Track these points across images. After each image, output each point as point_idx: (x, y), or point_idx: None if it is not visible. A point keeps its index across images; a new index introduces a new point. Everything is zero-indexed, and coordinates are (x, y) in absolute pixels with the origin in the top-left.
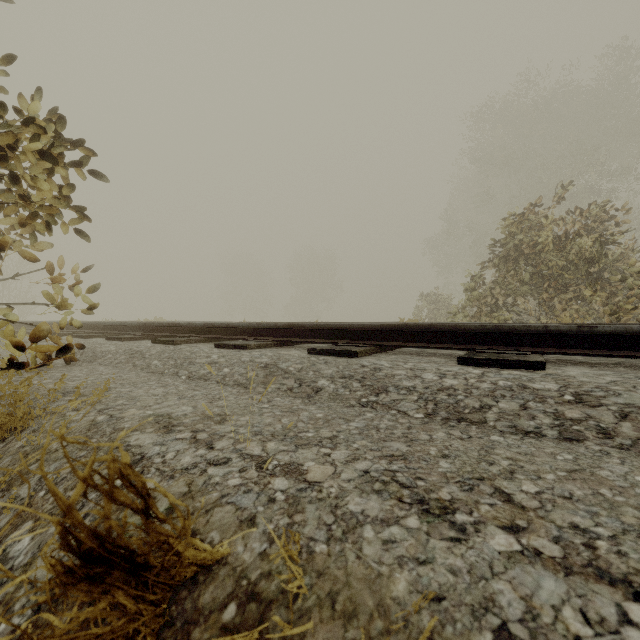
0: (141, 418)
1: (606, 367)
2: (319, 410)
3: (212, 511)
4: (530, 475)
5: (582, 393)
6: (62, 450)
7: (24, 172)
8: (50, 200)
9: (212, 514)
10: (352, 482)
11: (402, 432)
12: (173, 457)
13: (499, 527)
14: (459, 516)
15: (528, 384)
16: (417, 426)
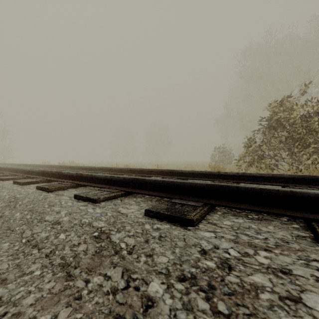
0: None
1: None
2: None
3: None
4: None
5: None
6: None
7: None
8: None
9: None
10: None
11: None
12: None
13: None
14: None
15: None
16: None
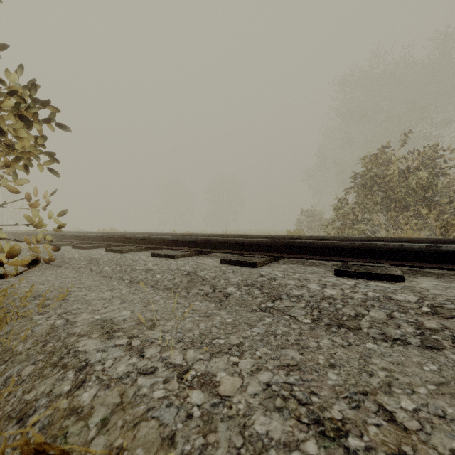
0: (90, 323)
1: (449, 278)
2: (229, 315)
3: (139, 425)
4: (405, 388)
5: (436, 305)
6: (25, 353)
7: (8, 127)
8: (28, 148)
9: (139, 429)
10: (257, 397)
11: (295, 339)
12: (111, 365)
13: (388, 454)
14: (351, 440)
15: (392, 296)
16: (306, 332)
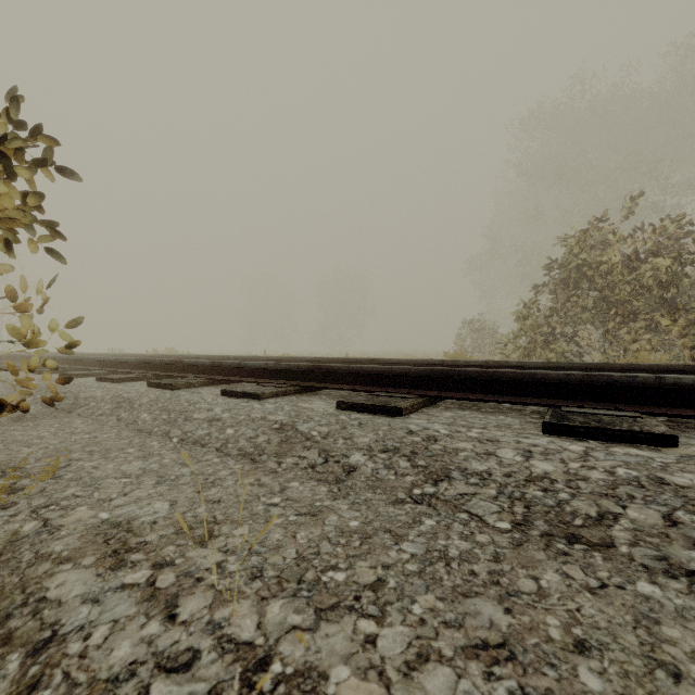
0: (85, 530)
1: None
2: (353, 511)
3: None
4: None
5: None
6: None
7: None
8: (10, 211)
9: None
10: None
11: (488, 570)
12: (102, 641)
13: None
14: None
15: (666, 476)
16: (508, 553)
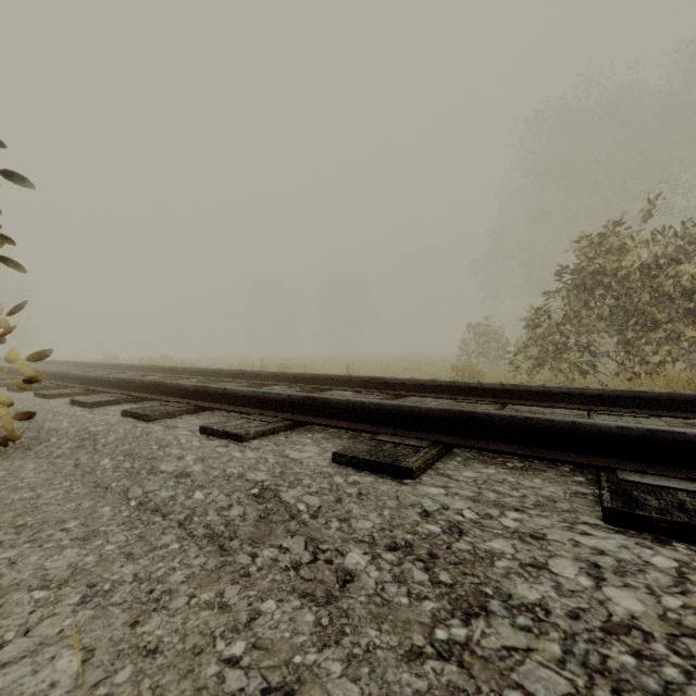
0: None
1: None
2: (349, 681)
3: None
4: None
5: None
6: None
7: None
8: None
9: None
10: None
11: None
12: None
13: None
14: None
15: None
16: None
